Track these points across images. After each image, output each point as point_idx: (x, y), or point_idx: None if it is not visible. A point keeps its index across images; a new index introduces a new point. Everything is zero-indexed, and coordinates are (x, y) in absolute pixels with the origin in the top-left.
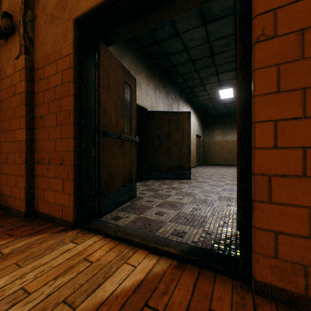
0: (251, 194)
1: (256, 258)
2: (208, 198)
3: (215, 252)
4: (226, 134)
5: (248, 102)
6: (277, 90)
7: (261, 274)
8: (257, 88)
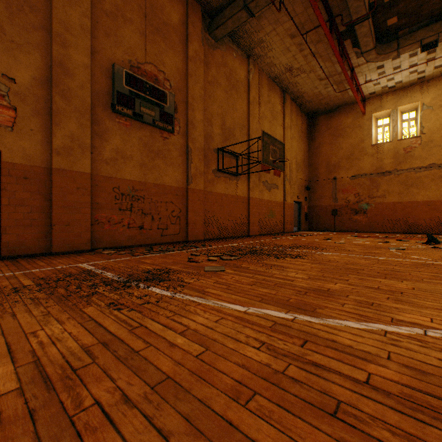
0: (2, 233)
1: (3, 250)
2: None
3: None
4: None
5: (0, 205)
6: (10, 204)
7: (5, 254)
8: (4, 203)
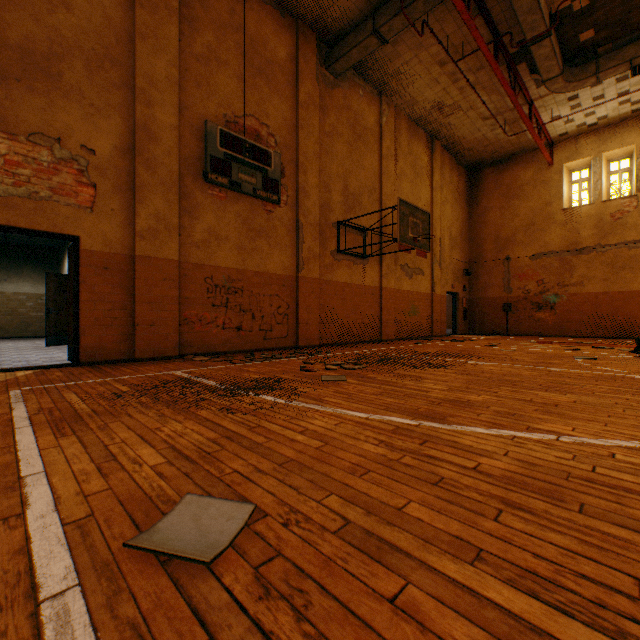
0: (81, 334)
1: (82, 354)
2: (29, 359)
3: (62, 363)
4: (4, 282)
5: (79, 301)
6: (89, 300)
7: (84, 359)
8: (83, 298)
